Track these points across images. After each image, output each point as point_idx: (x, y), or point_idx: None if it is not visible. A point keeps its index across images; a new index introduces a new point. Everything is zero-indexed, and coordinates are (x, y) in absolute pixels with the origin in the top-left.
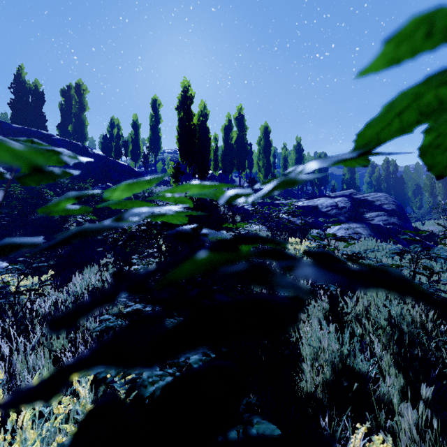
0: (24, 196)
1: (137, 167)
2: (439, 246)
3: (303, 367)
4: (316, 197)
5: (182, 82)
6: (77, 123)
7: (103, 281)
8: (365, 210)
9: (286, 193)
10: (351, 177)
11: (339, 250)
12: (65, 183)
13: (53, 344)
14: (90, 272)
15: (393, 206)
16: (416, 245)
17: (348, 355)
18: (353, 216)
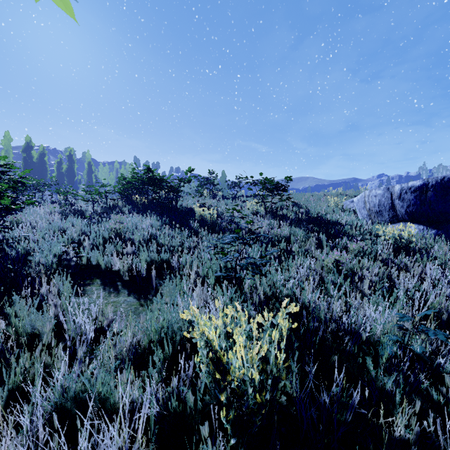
0: None
1: None
2: None
3: None
4: None
5: (26, 137)
6: None
7: None
8: None
9: None
10: None
11: None
12: None
13: None
14: None
15: None
16: None
17: None
18: None
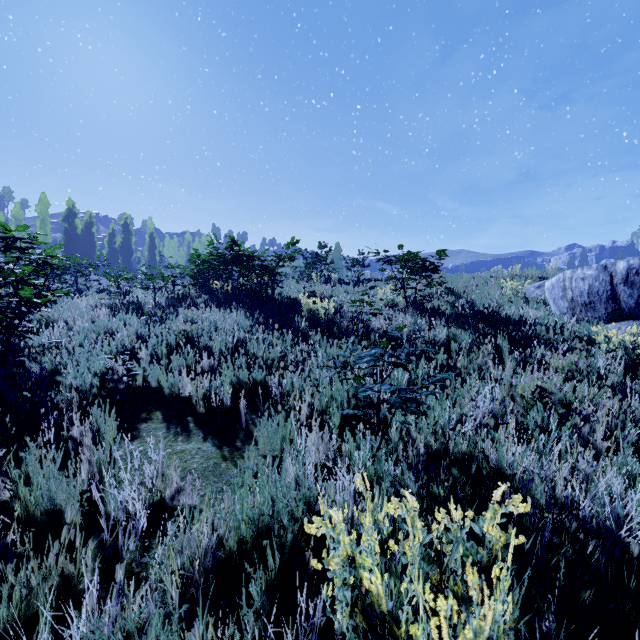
0: None
1: None
2: None
3: None
4: None
5: (68, 201)
6: None
7: None
8: None
9: None
10: None
11: None
12: None
13: None
14: None
15: None
16: None
17: None
18: None
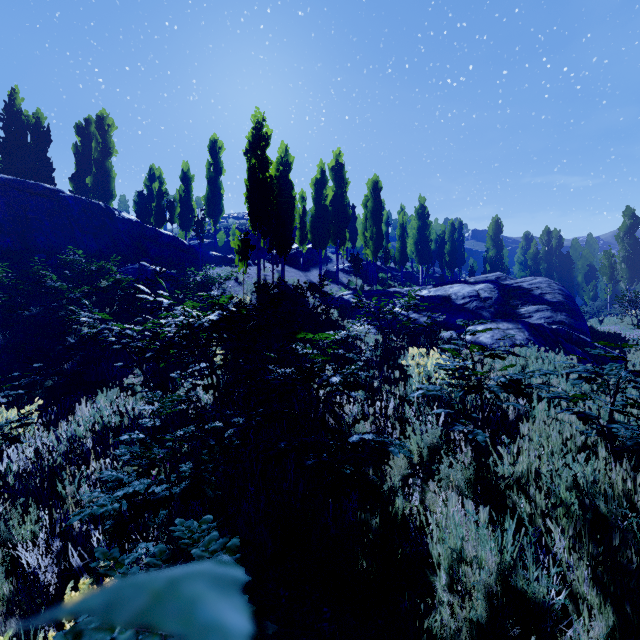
0: (13, 281)
1: (189, 238)
2: (629, 357)
3: (433, 577)
4: (448, 283)
5: (253, 115)
6: (100, 173)
7: (122, 415)
8: (519, 302)
9: (405, 277)
10: (497, 255)
11: (485, 364)
12: (76, 261)
13: (23, 528)
14: (107, 397)
15: (560, 296)
16: (615, 365)
17: (513, 568)
18: (501, 311)
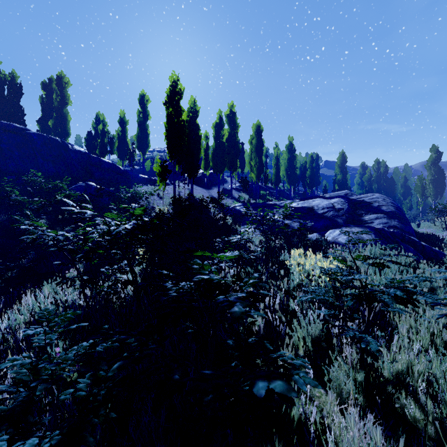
0: None
1: (125, 165)
2: None
3: None
4: (311, 198)
5: (171, 76)
6: (59, 117)
7: (57, 304)
8: (363, 212)
9: (278, 194)
10: (343, 178)
11: (347, 261)
12: (37, 181)
13: None
14: (51, 287)
15: (392, 208)
16: None
17: None
18: (351, 218)
